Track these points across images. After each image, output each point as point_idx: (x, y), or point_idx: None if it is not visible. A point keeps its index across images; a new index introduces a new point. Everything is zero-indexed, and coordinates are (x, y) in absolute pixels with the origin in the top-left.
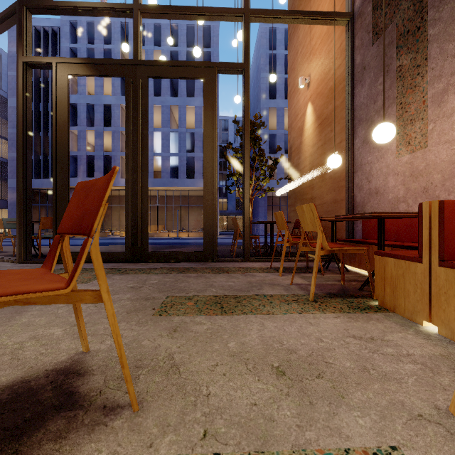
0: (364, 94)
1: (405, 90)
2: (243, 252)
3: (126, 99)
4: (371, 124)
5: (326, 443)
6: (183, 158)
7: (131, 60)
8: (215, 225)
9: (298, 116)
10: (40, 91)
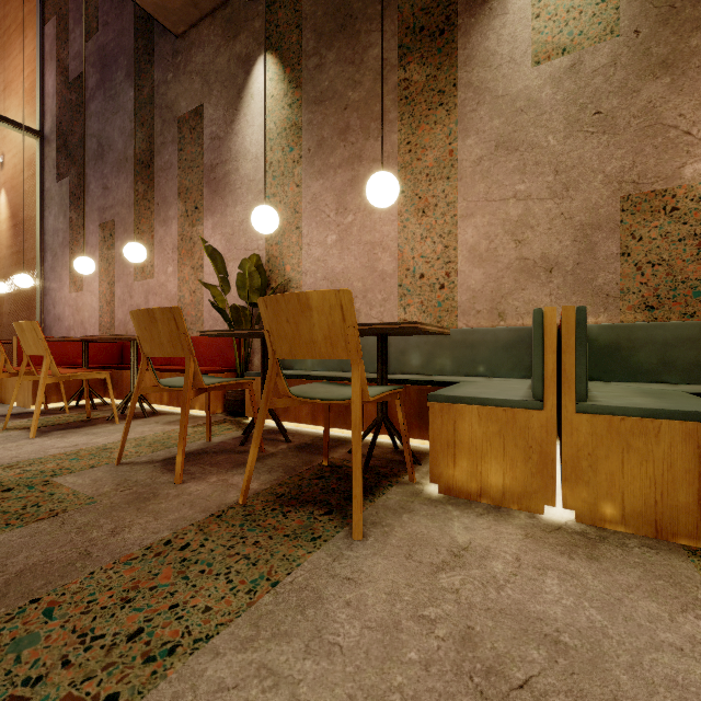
0: (52, 222)
1: (74, 240)
2: None
3: None
4: (56, 255)
5: None
6: None
7: None
8: None
9: None
10: None
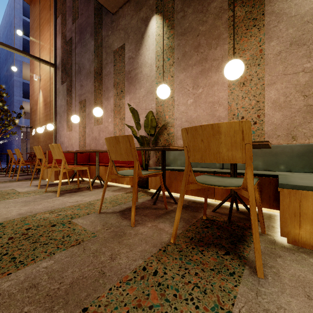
0: (59, 102)
1: (68, 109)
2: None
3: None
4: (61, 116)
5: None
6: None
7: None
8: None
9: (35, 93)
10: None
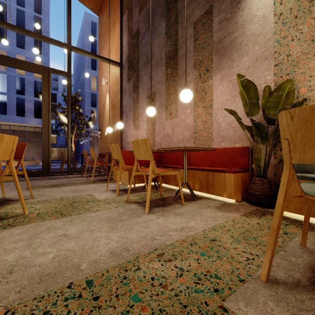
0: (125, 101)
1: (135, 107)
2: (67, 170)
3: None
4: (127, 115)
5: (78, 195)
6: (12, 98)
7: None
8: (49, 156)
9: (103, 97)
10: None
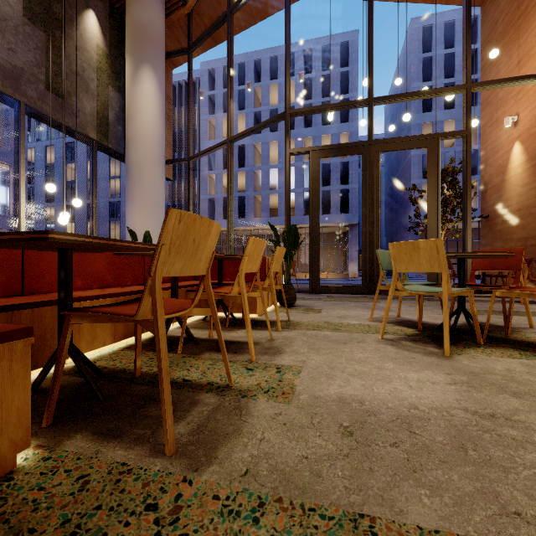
0: None
1: None
2: None
3: (363, 171)
4: None
5: None
6: None
7: (368, 141)
8: None
9: (499, 153)
10: (181, 140)
